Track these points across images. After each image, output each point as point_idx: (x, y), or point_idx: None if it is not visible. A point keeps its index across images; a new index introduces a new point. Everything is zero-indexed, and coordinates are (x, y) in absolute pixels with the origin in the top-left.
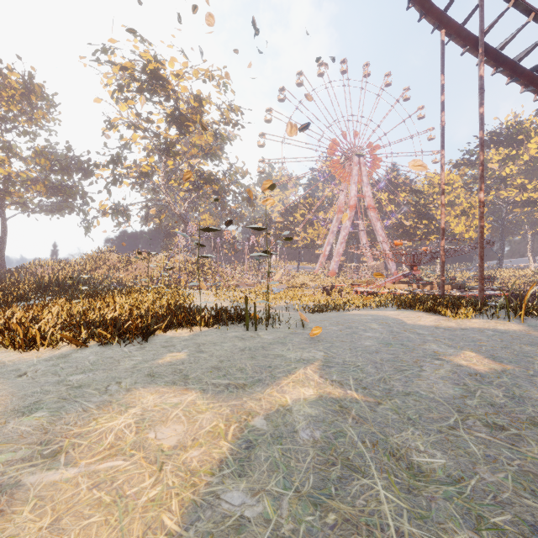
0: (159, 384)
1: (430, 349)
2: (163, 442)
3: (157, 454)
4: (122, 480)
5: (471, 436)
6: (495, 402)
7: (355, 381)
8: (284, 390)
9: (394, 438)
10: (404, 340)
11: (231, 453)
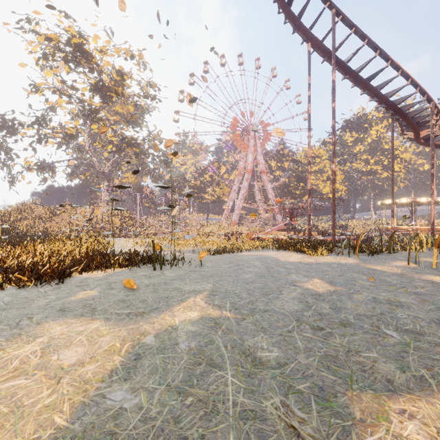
0: (68, 317)
1: (291, 278)
2: (64, 362)
3: (57, 371)
4: (21, 394)
5: (300, 336)
6: (322, 312)
7: (231, 304)
8: (175, 314)
9: (248, 342)
10: (275, 273)
11: (121, 364)
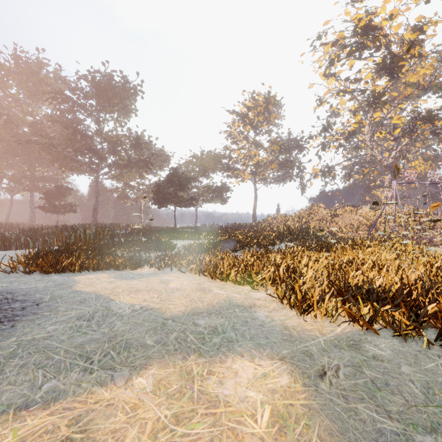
0: None
1: None
2: None
3: None
4: None
5: None
6: None
7: None
8: None
9: None
10: None
11: None
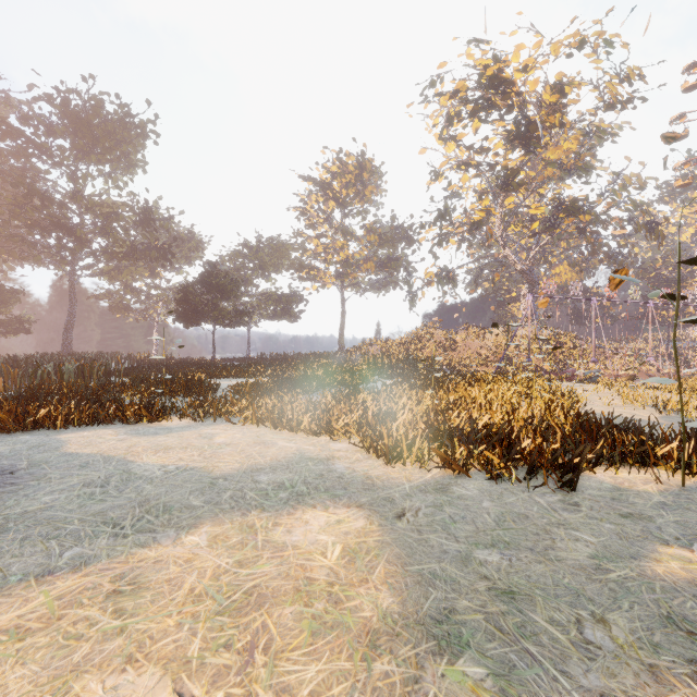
0: None
1: None
2: None
3: None
4: None
5: None
6: None
7: None
8: None
9: None
10: None
11: None
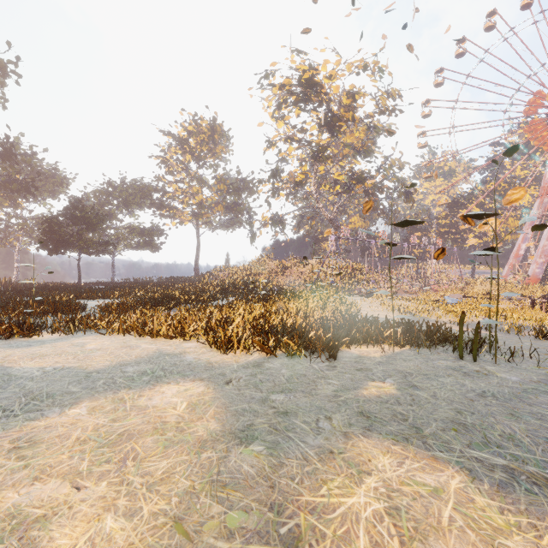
0: (384, 435)
1: None
2: None
3: None
4: None
5: None
6: None
7: None
8: None
9: None
10: None
11: None
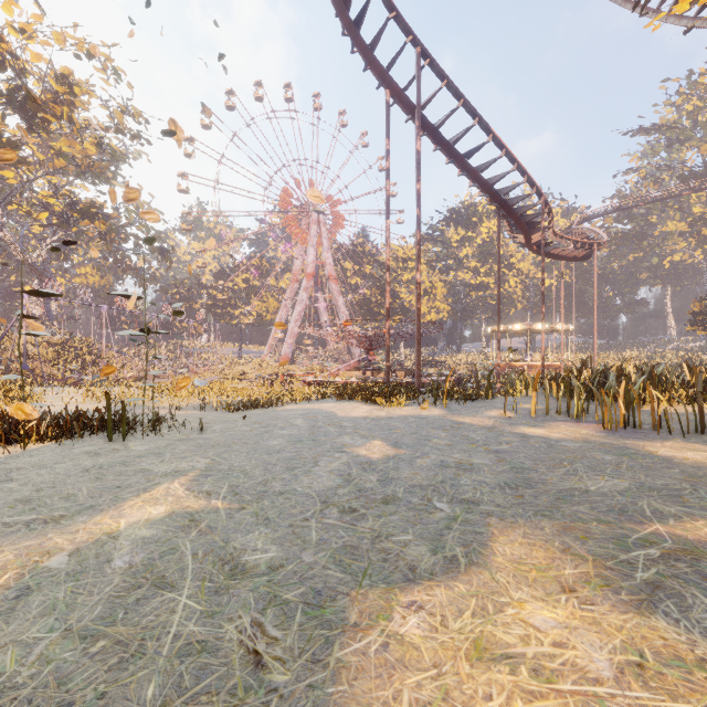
0: None
1: (341, 442)
2: None
3: None
4: None
5: (319, 524)
6: (365, 487)
7: (229, 488)
8: (123, 514)
9: (236, 542)
10: (320, 435)
11: None
